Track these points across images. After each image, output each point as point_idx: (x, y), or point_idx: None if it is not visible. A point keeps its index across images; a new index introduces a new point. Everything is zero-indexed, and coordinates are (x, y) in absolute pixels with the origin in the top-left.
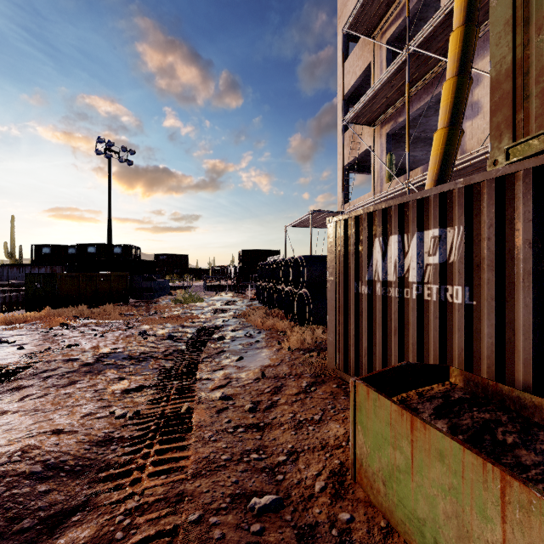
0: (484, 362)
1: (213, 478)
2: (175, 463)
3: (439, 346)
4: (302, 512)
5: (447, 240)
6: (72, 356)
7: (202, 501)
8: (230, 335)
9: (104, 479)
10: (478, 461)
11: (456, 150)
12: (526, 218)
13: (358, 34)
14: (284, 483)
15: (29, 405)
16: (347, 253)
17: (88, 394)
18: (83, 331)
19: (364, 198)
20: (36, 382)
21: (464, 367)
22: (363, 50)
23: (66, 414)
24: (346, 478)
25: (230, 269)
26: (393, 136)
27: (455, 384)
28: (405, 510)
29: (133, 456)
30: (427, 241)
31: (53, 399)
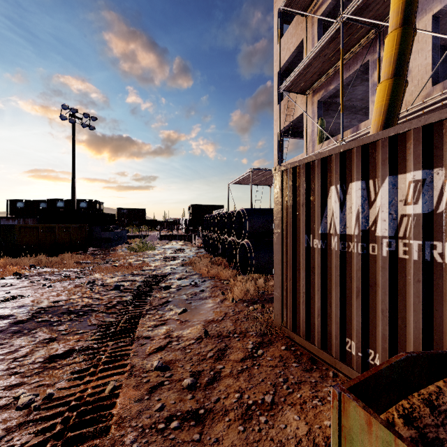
0: None
1: None
2: None
3: (422, 317)
4: None
5: (434, 184)
6: (5, 312)
7: None
8: (176, 283)
9: None
10: None
11: (401, 101)
12: None
13: (293, 10)
14: None
15: None
16: (295, 204)
17: (3, 365)
18: (34, 281)
19: (297, 158)
20: None
21: None
22: (296, 28)
23: None
24: None
25: (181, 221)
26: (323, 104)
27: None
28: None
29: None
30: (402, 187)
31: None
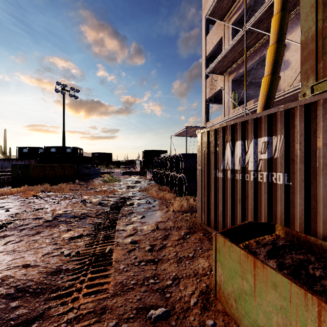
0: (297, 221)
1: (125, 296)
2: (101, 286)
3: (267, 210)
4: (182, 320)
5: (273, 144)
6: (39, 216)
7: (118, 313)
8: (137, 202)
9: (55, 298)
10: (301, 292)
11: (275, 89)
12: (325, 129)
13: (215, 19)
14: (170, 299)
15: (10, 247)
16: (209, 152)
17: (48, 240)
18: (46, 200)
19: (218, 119)
20: (15, 232)
21: (284, 224)
22: (217, 29)
23: (33, 253)
24: (210, 296)
25: (137, 161)
26: (236, 81)
27: (279, 235)
28: (249, 319)
29: (73, 282)
30: (260, 145)
31: (25, 244)
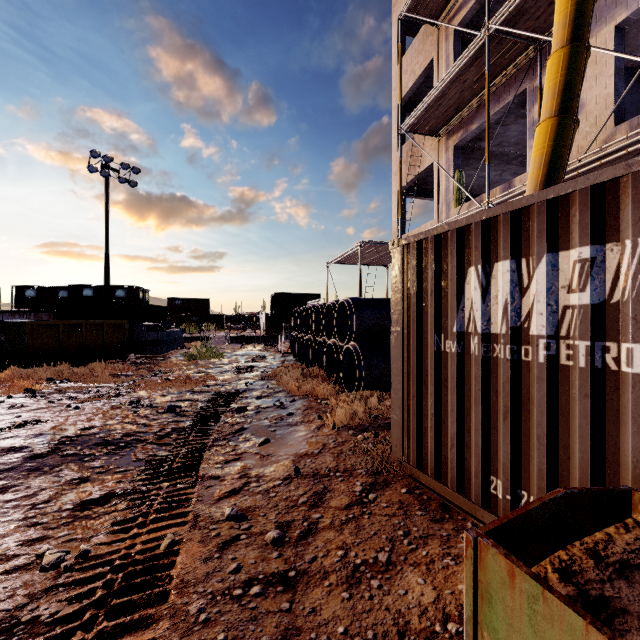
0: None
1: None
2: None
3: (591, 444)
4: None
5: (607, 264)
6: (17, 443)
7: None
8: (254, 404)
9: None
10: None
11: (569, 148)
12: None
13: (420, 17)
14: None
15: None
16: (421, 292)
17: (18, 514)
18: (53, 401)
19: (425, 228)
20: None
21: None
22: (424, 43)
23: None
24: None
25: (260, 316)
26: (462, 150)
27: None
28: None
29: None
30: (565, 269)
31: None
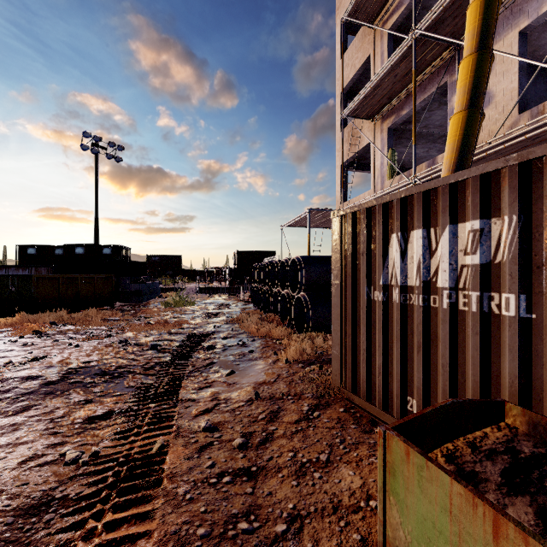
0: None
1: None
2: (130, 546)
3: (480, 370)
4: None
5: (492, 234)
6: (34, 373)
7: None
8: (221, 343)
9: None
10: None
11: (476, 136)
12: None
13: (359, 21)
14: None
15: None
16: (355, 252)
17: (41, 426)
18: (57, 340)
19: (364, 196)
20: None
21: (519, 400)
22: (363, 41)
23: (2, 458)
24: None
25: (225, 270)
26: (395, 131)
27: (514, 427)
28: None
29: (69, 537)
30: (462, 236)
31: None
